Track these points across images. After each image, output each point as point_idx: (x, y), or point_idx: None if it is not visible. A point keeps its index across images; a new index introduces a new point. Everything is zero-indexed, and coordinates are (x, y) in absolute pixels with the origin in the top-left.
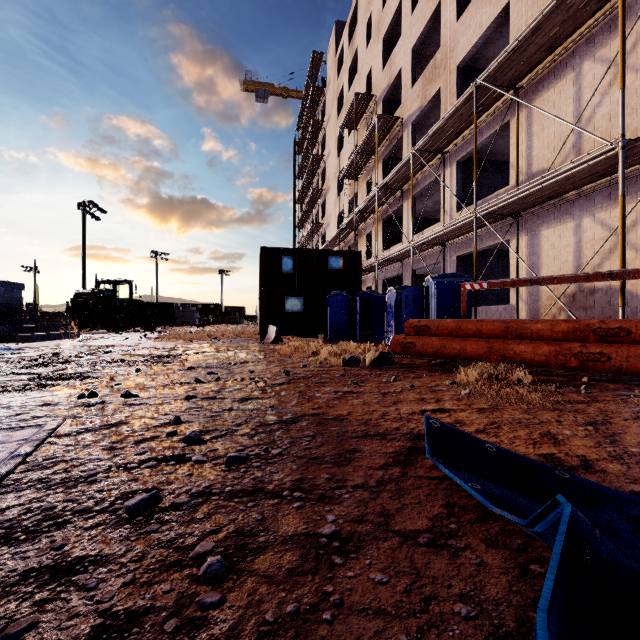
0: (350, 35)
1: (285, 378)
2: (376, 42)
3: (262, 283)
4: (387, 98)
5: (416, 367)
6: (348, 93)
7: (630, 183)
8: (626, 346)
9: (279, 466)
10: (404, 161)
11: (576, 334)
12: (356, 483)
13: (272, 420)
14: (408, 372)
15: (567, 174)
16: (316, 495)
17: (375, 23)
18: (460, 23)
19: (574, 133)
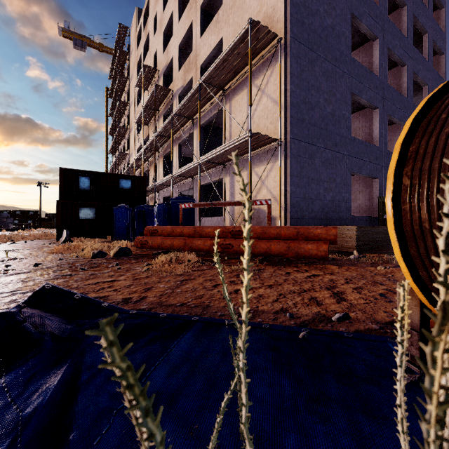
0: (145, 21)
1: (30, 269)
2: (159, 33)
3: (61, 196)
4: (167, 74)
5: (145, 256)
6: (143, 62)
7: (266, 154)
8: (240, 240)
9: None
10: (168, 120)
11: (223, 234)
12: None
13: None
14: (133, 259)
15: (233, 146)
16: None
17: (159, 20)
18: (201, 40)
19: (247, 122)
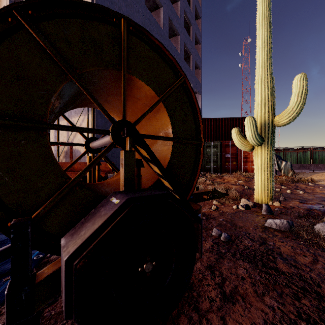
0: None
1: None
2: None
3: None
4: None
5: None
6: None
7: (80, 108)
8: None
9: None
10: None
11: None
12: None
13: None
14: None
15: None
16: None
17: None
18: None
19: None
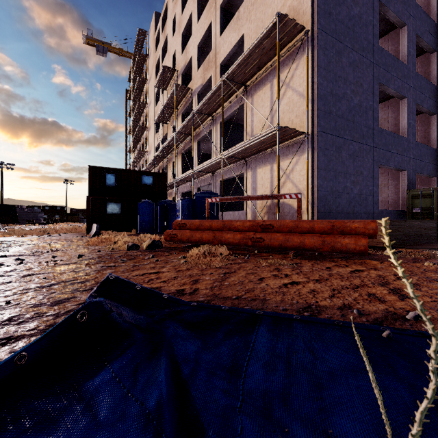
0: (163, 24)
1: (76, 260)
2: (178, 34)
3: (90, 192)
4: (185, 73)
5: (175, 249)
6: (162, 64)
7: (291, 148)
8: (271, 234)
9: (9, 310)
10: (189, 117)
11: (253, 228)
12: (52, 313)
13: (35, 286)
14: (166, 252)
15: (259, 140)
16: (18, 322)
17: (178, 22)
18: (221, 38)
19: (270, 117)
